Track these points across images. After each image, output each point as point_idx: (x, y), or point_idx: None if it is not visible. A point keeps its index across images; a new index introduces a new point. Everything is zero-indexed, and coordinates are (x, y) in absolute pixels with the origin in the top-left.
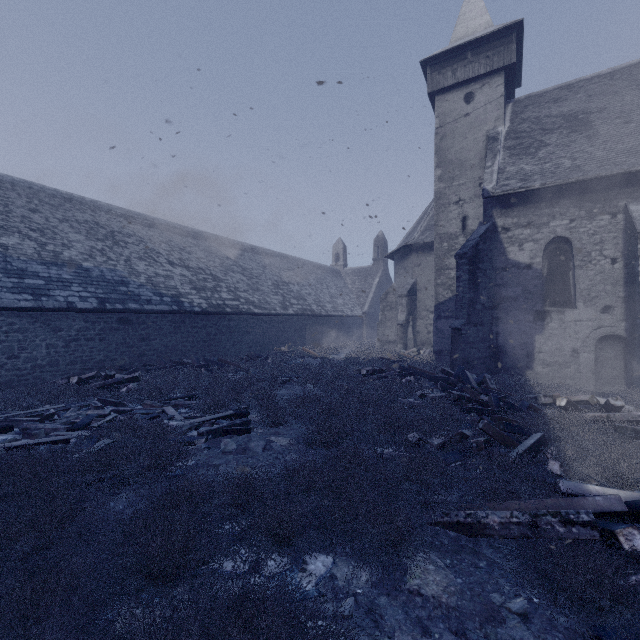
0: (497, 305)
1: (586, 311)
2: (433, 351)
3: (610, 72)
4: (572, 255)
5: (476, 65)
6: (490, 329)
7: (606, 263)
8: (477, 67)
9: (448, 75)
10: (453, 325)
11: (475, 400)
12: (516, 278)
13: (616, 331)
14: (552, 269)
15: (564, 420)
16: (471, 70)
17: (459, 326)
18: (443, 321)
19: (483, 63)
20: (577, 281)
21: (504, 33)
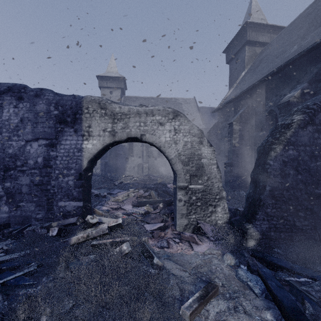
0: (117, 156)
1: (136, 157)
2: (100, 170)
3: (145, 97)
4: (134, 144)
5: (113, 84)
6: (115, 162)
7: (139, 146)
8: (113, 84)
9: (105, 83)
10: (105, 161)
11: (107, 178)
12: (121, 149)
13: (141, 162)
14: (130, 147)
15: (122, 178)
16: (112, 85)
17: (106, 161)
18: (103, 160)
19: (115, 84)
20: (134, 150)
21: (120, 78)
